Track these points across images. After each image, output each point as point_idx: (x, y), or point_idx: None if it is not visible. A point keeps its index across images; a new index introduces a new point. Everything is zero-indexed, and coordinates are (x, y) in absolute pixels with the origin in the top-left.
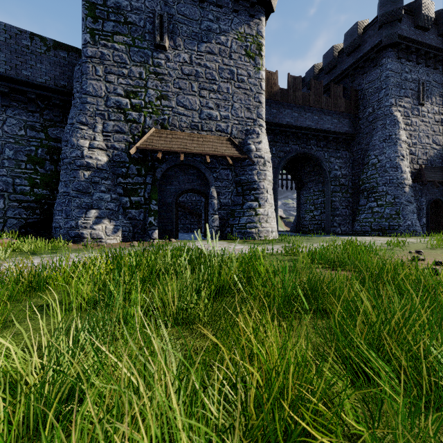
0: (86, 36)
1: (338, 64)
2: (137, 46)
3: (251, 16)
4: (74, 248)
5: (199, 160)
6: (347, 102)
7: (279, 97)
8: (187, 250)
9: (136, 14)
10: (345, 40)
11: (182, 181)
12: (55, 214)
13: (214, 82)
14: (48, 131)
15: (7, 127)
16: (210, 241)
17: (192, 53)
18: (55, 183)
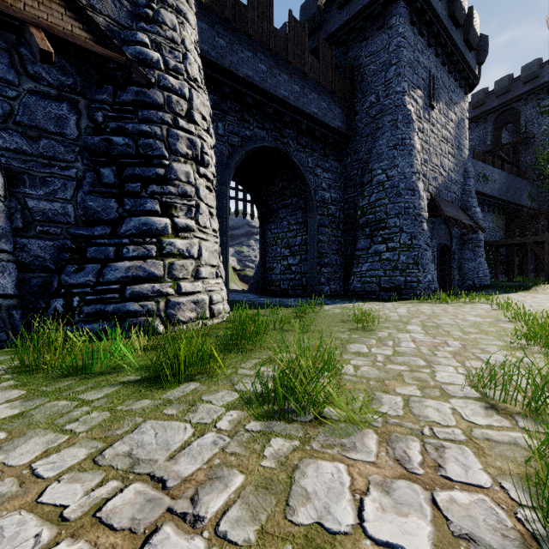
0: None
1: (324, 22)
2: None
3: None
4: None
5: None
6: (340, 79)
7: (231, 14)
8: None
9: None
10: None
11: None
12: None
13: None
14: None
15: None
16: None
17: None
18: None
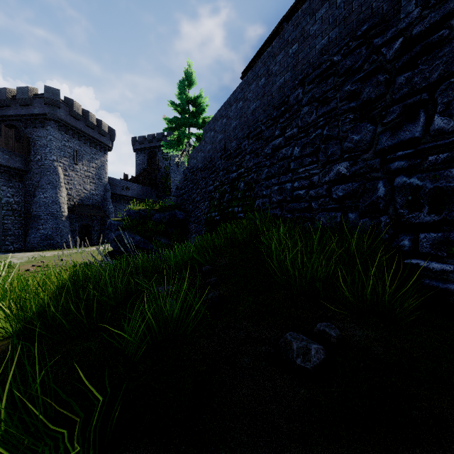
0: None
1: (12, 106)
2: None
3: None
4: None
5: None
6: (19, 145)
7: None
8: None
9: None
10: (18, 92)
11: None
12: None
13: None
14: None
15: None
16: None
17: None
18: None
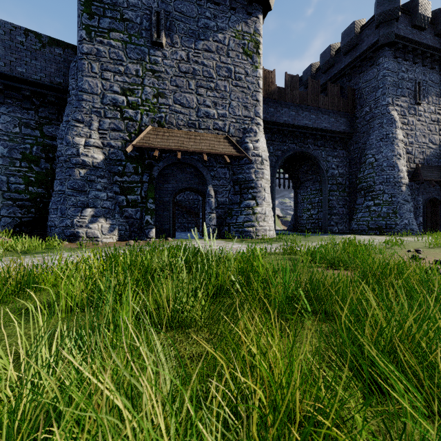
0: (82, 32)
1: (335, 63)
2: (133, 43)
3: (249, 14)
4: (69, 247)
5: (196, 158)
6: (344, 101)
7: (276, 96)
8: (184, 250)
9: (133, 11)
10: (342, 39)
11: (179, 179)
12: (50, 212)
13: (211, 80)
14: (43, 129)
15: (2, 125)
16: (207, 240)
17: (189, 51)
18: (51, 182)
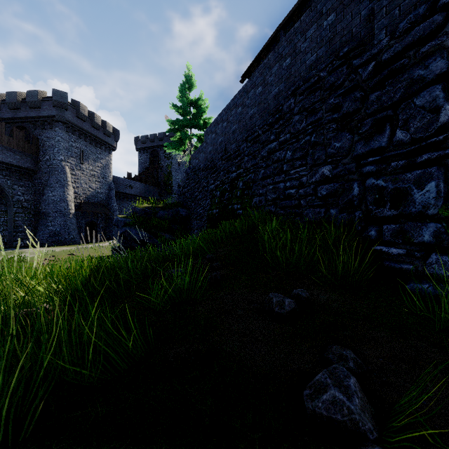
0: None
1: (22, 108)
2: None
3: None
4: None
5: None
6: (29, 145)
7: None
8: None
9: None
10: (28, 95)
11: None
12: None
13: None
14: None
15: None
16: None
17: None
18: None
